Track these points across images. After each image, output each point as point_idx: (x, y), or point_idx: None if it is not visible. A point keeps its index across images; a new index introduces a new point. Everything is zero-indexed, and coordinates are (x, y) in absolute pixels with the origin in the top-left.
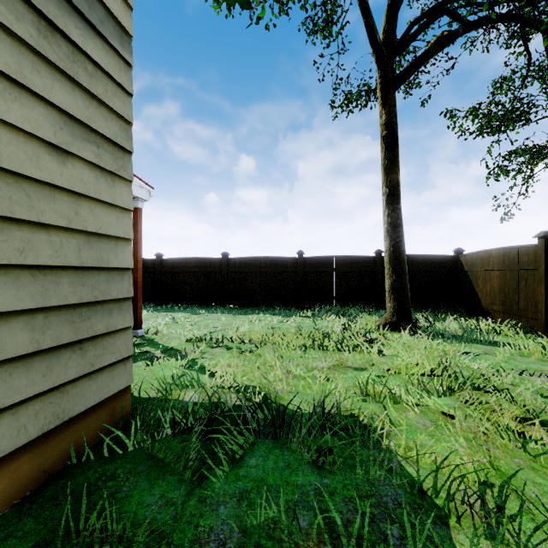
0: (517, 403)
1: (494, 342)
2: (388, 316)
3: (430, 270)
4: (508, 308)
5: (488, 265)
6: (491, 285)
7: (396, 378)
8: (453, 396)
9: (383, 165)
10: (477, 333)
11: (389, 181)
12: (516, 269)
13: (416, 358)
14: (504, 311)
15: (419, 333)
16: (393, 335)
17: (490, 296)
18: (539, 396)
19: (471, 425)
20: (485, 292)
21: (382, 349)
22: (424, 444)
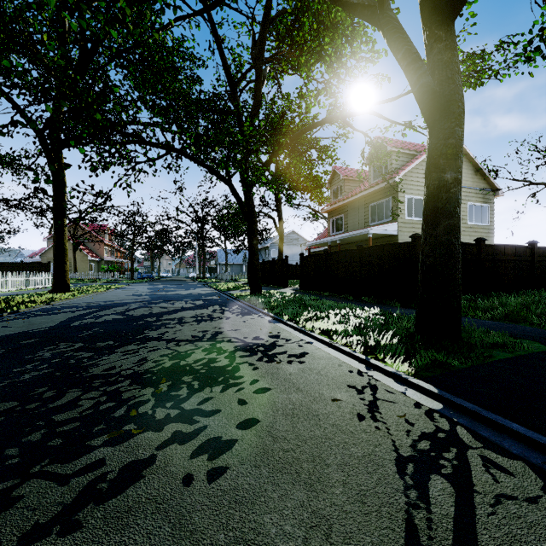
0: None
1: None
2: None
3: None
4: None
5: None
6: None
7: None
8: None
9: None
10: None
11: None
12: None
13: None
14: None
15: None
16: None
17: None
18: None
19: None
20: None
21: None
22: None
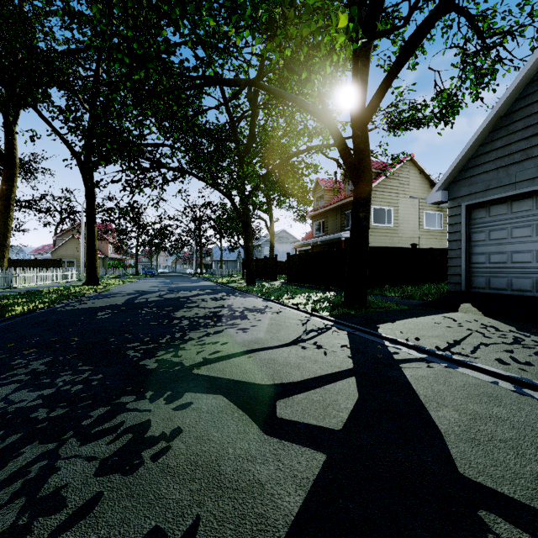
0: None
1: None
2: None
3: None
4: None
5: None
6: None
7: None
8: None
9: None
10: None
11: None
12: None
13: None
14: None
15: None
16: None
17: None
18: None
19: None
20: None
21: None
22: None
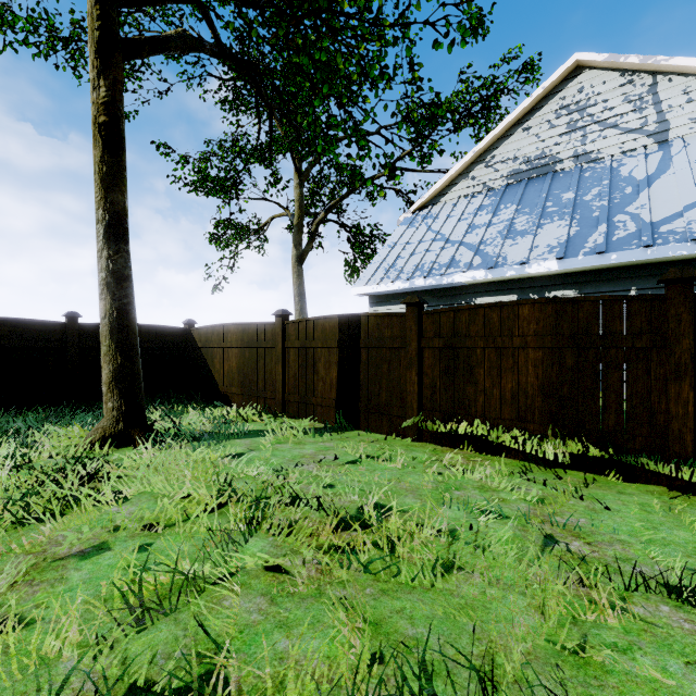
0: (324, 509)
1: (249, 433)
2: (108, 424)
3: (156, 346)
4: (247, 390)
5: (226, 341)
6: (230, 365)
7: (172, 539)
8: (260, 532)
9: (98, 172)
10: (226, 424)
11: (110, 202)
12: (256, 347)
13: (187, 488)
14: (244, 393)
15: (162, 441)
16: (122, 454)
17: (228, 377)
18: (329, 490)
19: (338, 579)
20: (222, 373)
21: (117, 488)
22: (283, 653)
